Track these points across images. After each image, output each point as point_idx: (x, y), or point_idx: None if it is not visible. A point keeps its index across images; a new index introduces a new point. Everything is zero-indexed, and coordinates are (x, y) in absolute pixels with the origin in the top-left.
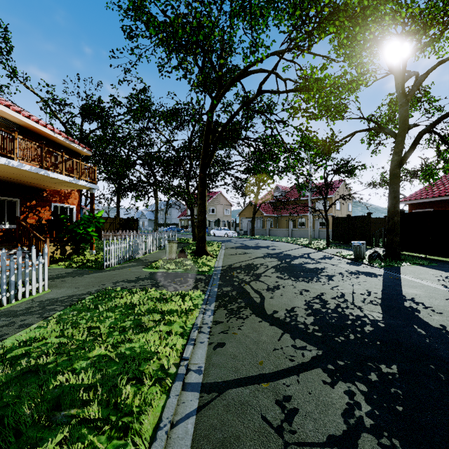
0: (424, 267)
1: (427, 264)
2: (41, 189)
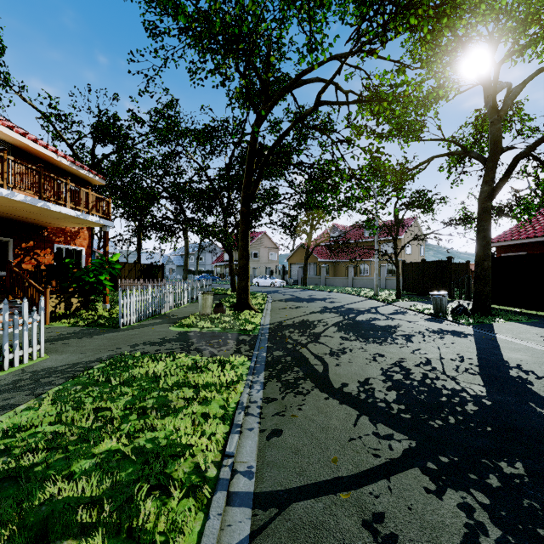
0: (523, 324)
1: (526, 321)
2: (41, 226)
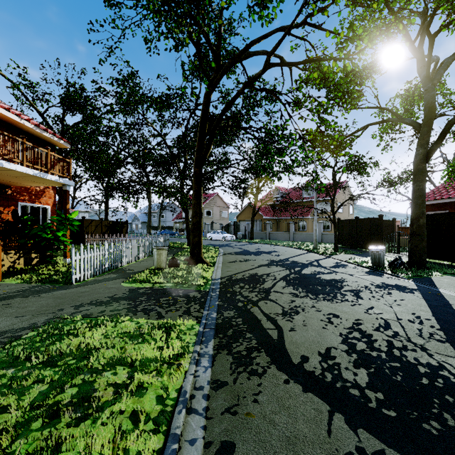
0: None
1: None
2: (4, 185)
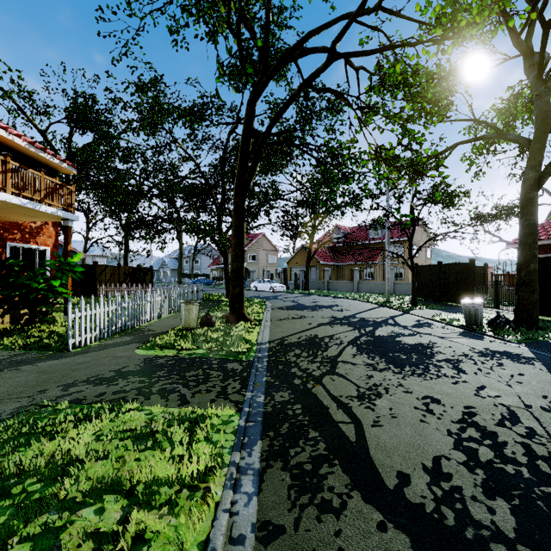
0: None
1: None
2: None
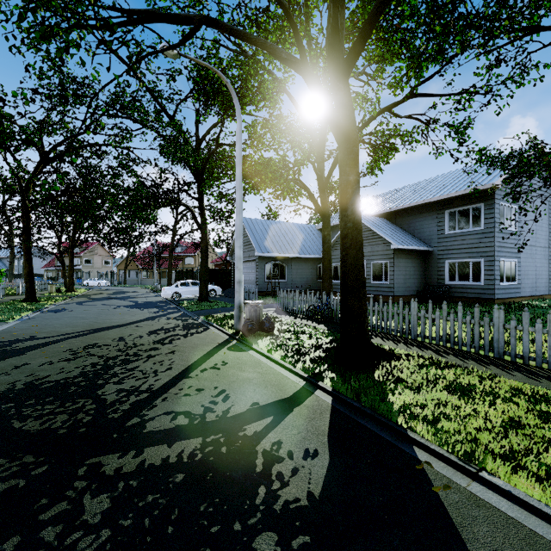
0: None
1: None
2: None
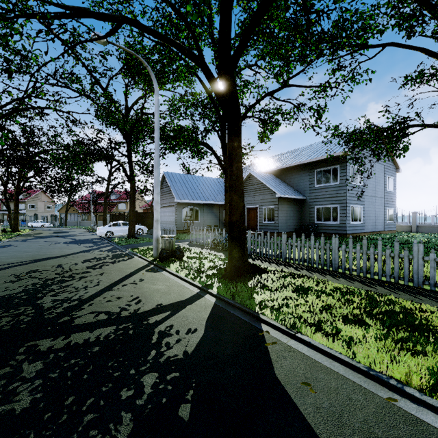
0: None
1: None
2: None
